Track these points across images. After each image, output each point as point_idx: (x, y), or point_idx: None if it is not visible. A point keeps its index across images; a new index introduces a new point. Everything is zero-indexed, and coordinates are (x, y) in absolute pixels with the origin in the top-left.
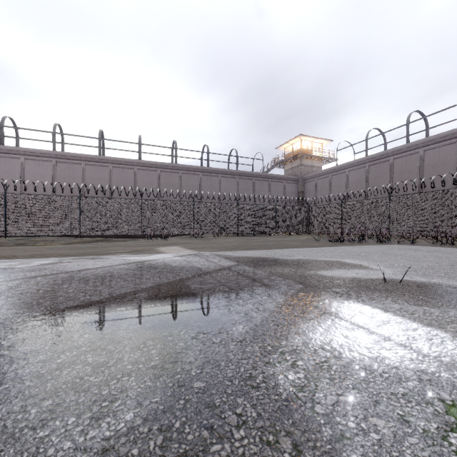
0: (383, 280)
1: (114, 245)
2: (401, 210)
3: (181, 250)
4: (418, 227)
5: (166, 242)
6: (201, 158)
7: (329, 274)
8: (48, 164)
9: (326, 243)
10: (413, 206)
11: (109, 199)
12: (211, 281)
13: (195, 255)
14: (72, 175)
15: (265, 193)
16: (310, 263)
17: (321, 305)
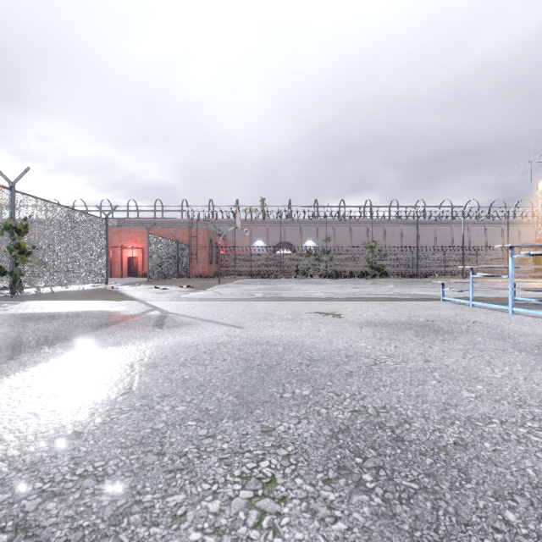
0: None
1: None
2: None
3: None
4: None
5: None
6: None
7: None
8: None
9: None
10: None
11: None
12: None
13: None
14: None
15: None
16: None
17: None
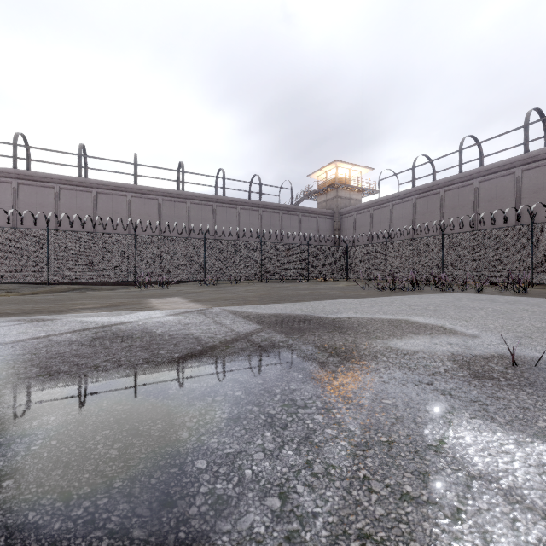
0: (502, 358)
1: (88, 297)
2: (457, 251)
3: (181, 303)
4: (477, 271)
5: (164, 291)
6: (216, 185)
7: (409, 347)
8: (7, 187)
9: (374, 291)
10: (471, 246)
11: (90, 234)
12: (211, 370)
13: (198, 312)
14: (41, 202)
15: (295, 230)
16: (368, 324)
17: (449, 446)
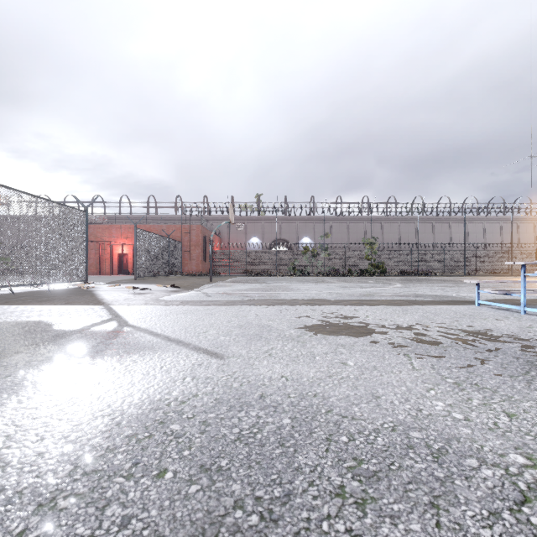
0: None
1: None
2: None
3: None
4: None
5: None
6: None
7: None
8: None
9: None
10: None
11: None
12: None
13: None
14: None
15: None
16: None
17: None
